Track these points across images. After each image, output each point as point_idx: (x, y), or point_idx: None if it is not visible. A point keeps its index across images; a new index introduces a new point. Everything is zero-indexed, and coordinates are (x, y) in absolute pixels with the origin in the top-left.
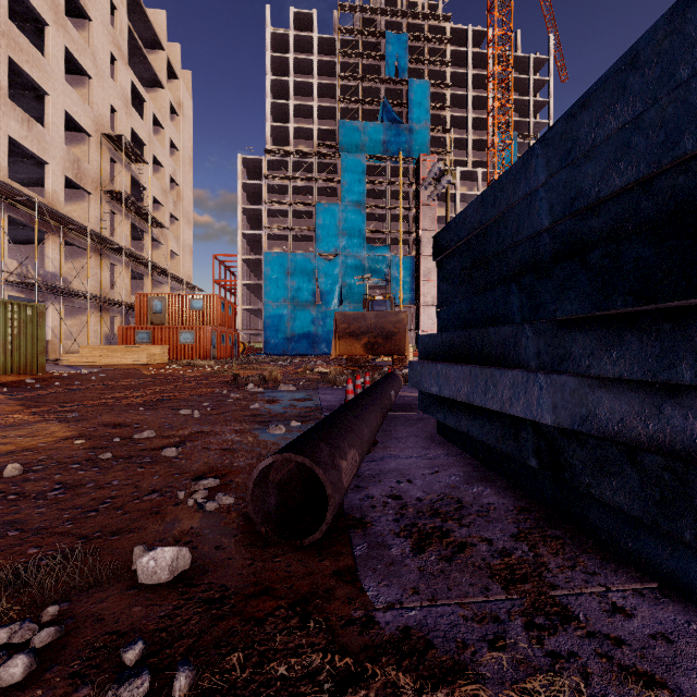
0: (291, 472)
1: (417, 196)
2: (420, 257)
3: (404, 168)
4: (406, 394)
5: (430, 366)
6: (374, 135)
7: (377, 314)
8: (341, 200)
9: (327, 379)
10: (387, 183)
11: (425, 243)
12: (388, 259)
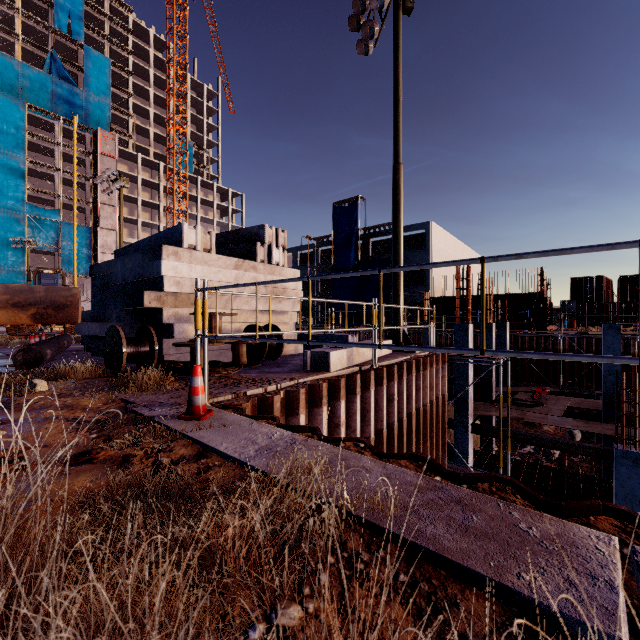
0: (21, 360)
1: (96, 168)
2: (99, 229)
3: (80, 134)
4: (77, 347)
5: (85, 324)
6: (38, 83)
7: (48, 288)
8: None
9: None
10: (57, 143)
11: (104, 216)
12: (58, 225)
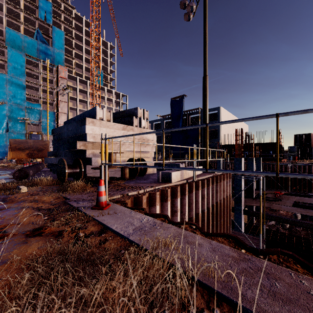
0: (18, 175)
1: (57, 84)
2: (59, 113)
3: (50, 68)
4: (46, 169)
5: (49, 158)
6: (31, 44)
7: (34, 141)
8: (7, 73)
9: (10, 167)
10: (39, 72)
11: (61, 107)
12: (40, 111)
